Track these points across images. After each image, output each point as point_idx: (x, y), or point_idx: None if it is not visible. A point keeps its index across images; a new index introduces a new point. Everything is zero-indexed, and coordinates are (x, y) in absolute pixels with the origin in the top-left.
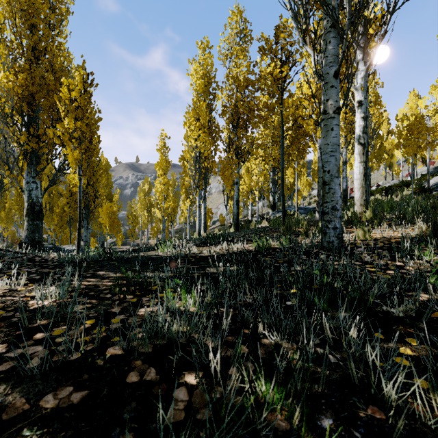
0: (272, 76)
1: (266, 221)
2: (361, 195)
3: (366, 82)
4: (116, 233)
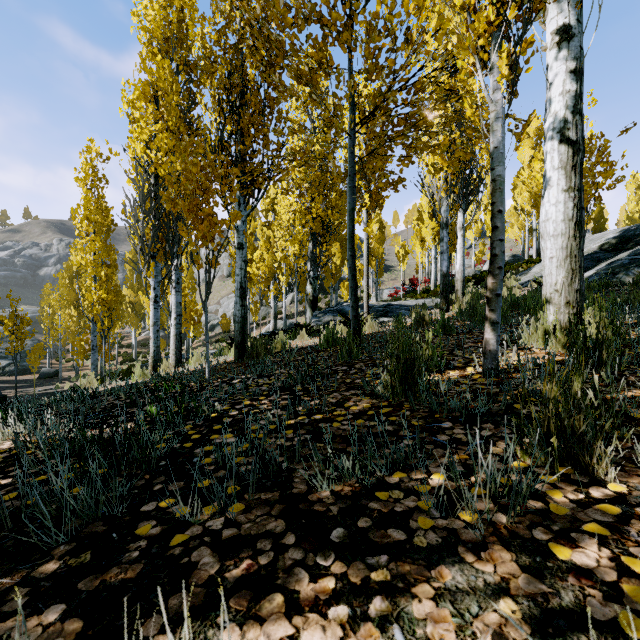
0: None
1: (305, 332)
2: (567, 277)
3: None
4: None
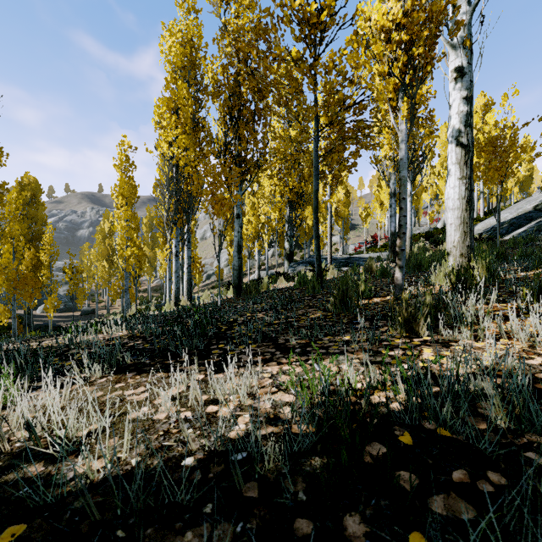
0: (300, 25)
1: (283, 278)
2: (461, 237)
3: (470, 35)
4: (31, 298)
